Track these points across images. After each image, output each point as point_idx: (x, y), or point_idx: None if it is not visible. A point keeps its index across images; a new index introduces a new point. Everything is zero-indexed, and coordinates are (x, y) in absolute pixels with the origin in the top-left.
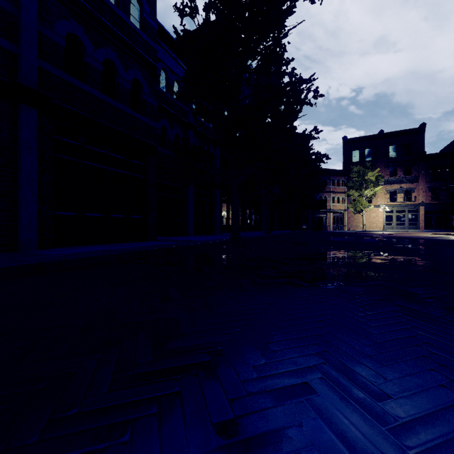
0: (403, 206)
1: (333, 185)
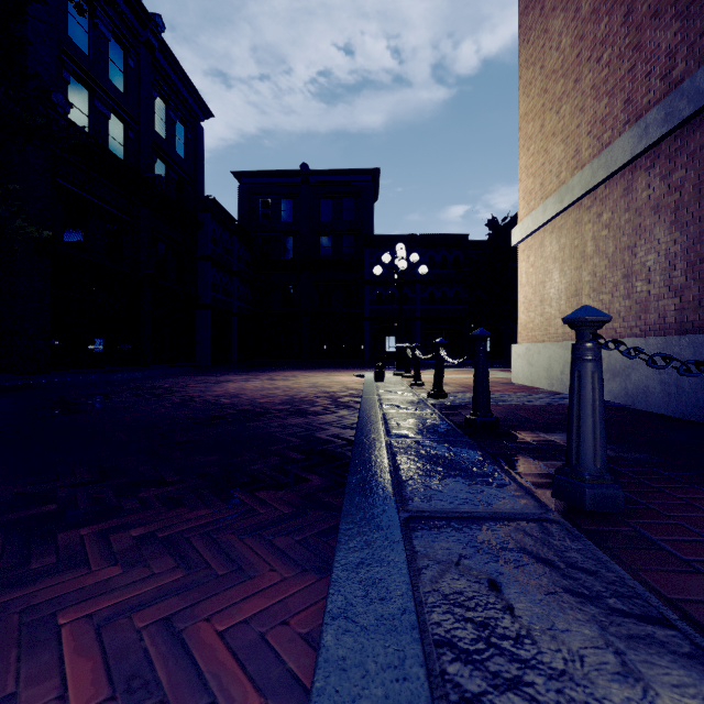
0: None
1: None
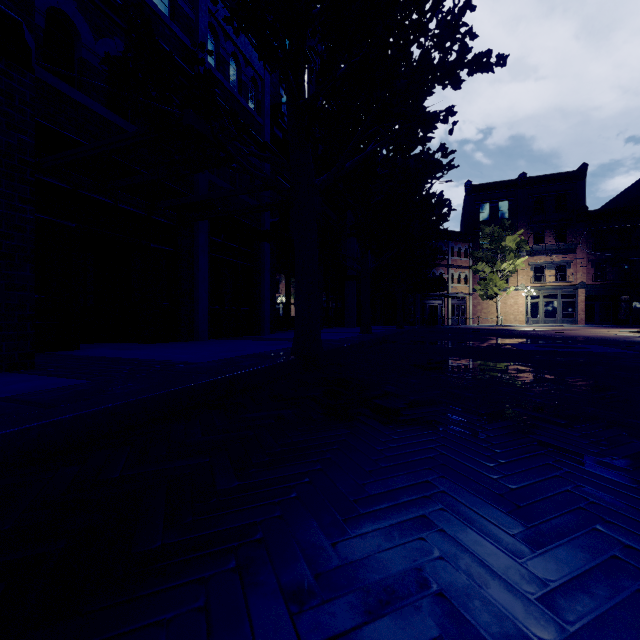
0: (554, 289)
1: (452, 255)
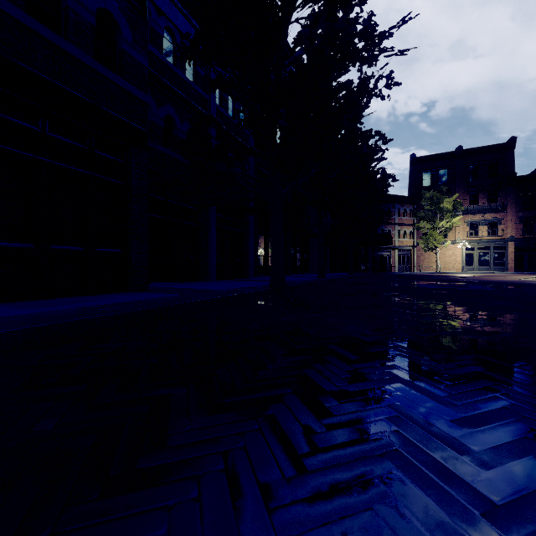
0: (487, 242)
1: (399, 215)
